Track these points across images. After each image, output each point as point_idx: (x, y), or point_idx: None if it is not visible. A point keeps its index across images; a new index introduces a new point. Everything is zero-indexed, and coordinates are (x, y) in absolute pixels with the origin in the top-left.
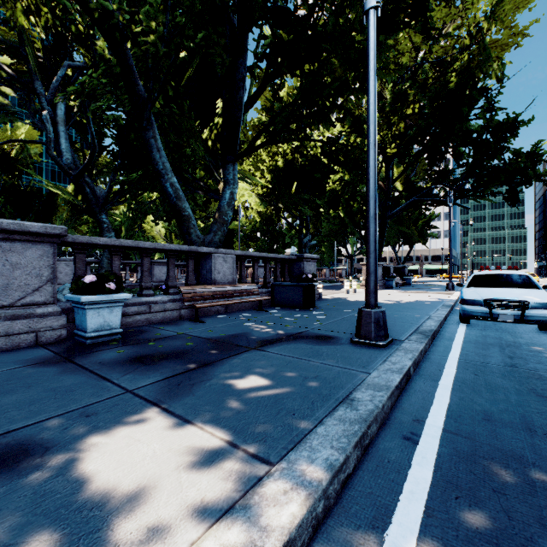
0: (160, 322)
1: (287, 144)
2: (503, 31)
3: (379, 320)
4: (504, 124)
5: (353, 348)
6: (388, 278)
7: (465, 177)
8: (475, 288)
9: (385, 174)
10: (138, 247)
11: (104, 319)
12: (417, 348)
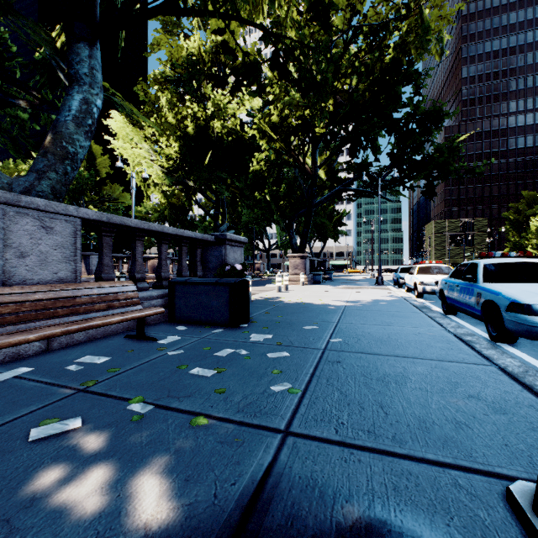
0: None
1: (200, 105)
2: (434, 11)
3: None
4: (432, 112)
5: None
6: (316, 272)
7: (390, 167)
8: (507, 284)
9: (312, 157)
10: None
11: None
12: None
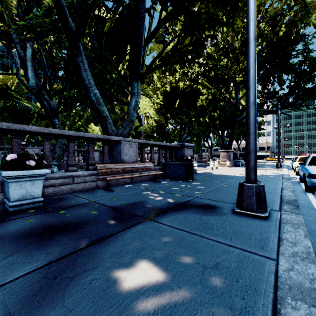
0: (81, 190)
1: (172, 76)
2: None
3: (260, 193)
4: None
5: (238, 219)
6: (237, 160)
7: (288, 94)
8: None
9: (235, 94)
10: (64, 134)
11: (26, 190)
12: (300, 221)
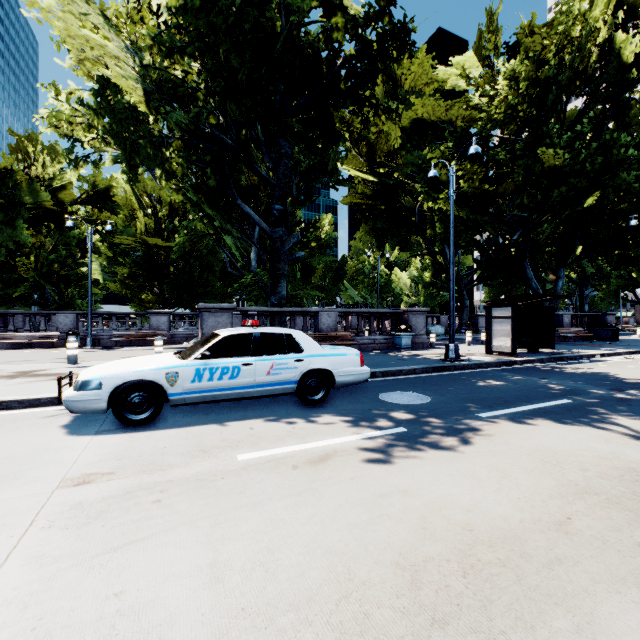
0: None
1: None
2: None
3: None
4: None
5: None
6: None
7: None
8: None
9: None
10: None
11: None
12: None
